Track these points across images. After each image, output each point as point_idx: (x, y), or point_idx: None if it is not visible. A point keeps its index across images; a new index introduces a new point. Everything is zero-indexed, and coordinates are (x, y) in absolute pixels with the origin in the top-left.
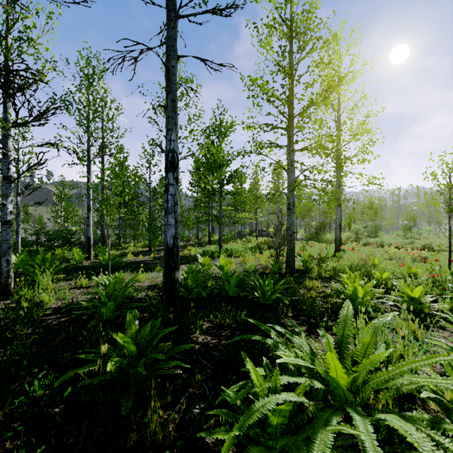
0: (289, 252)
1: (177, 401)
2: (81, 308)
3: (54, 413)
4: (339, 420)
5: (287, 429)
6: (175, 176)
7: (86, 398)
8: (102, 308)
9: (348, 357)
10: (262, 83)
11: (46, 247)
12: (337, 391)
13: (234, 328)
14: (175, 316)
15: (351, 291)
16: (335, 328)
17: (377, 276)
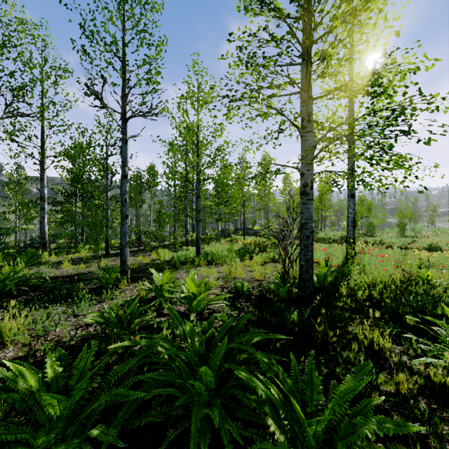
0: (305, 264)
1: None
2: None
3: None
4: None
5: None
6: None
7: None
8: None
9: None
10: None
11: None
12: None
13: None
14: None
15: None
16: None
17: None
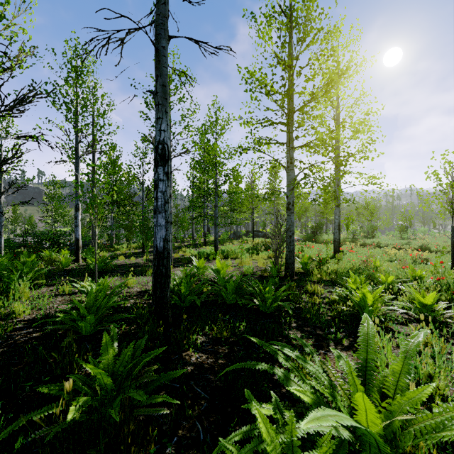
0: (289, 254)
1: (162, 451)
2: (58, 321)
3: None
4: None
5: None
6: (166, 171)
7: (44, 451)
8: (78, 323)
9: (374, 387)
10: (261, 76)
11: (33, 248)
12: (367, 439)
13: (232, 342)
14: (165, 328)
15: (359, 297)
16: (345, 340)
17: (382, 279)
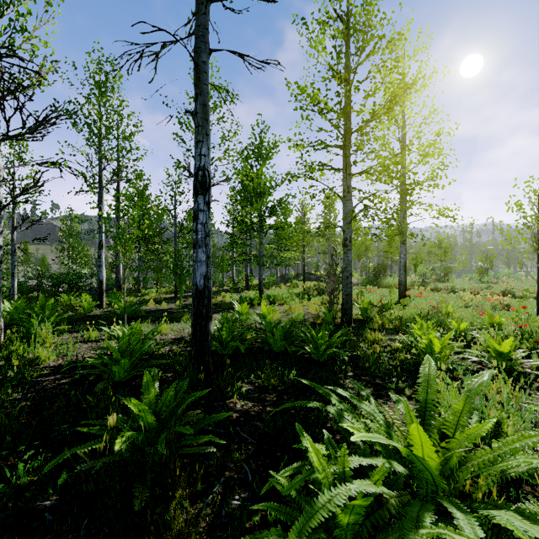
0: (346, 298)
1: (209, 489)
2: (88, 367)
3: (43, 508)
4: (434, 519)
5: (361, 531)
6: (207, 200)
7: (88, 487)
8: (113, 367)
9: (434, 428)
10: (313, 91)
11: (49, 293)
12: (423, 476)
13: (281, 391)
14: (206, 376)
15: (425, 344)
16: (408, 390)
17: (454, 326)
